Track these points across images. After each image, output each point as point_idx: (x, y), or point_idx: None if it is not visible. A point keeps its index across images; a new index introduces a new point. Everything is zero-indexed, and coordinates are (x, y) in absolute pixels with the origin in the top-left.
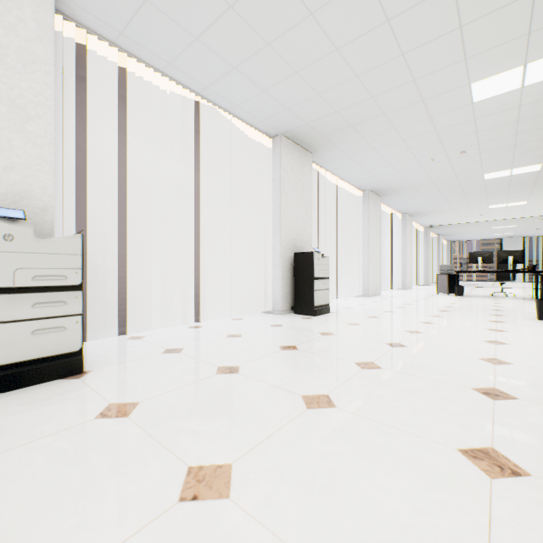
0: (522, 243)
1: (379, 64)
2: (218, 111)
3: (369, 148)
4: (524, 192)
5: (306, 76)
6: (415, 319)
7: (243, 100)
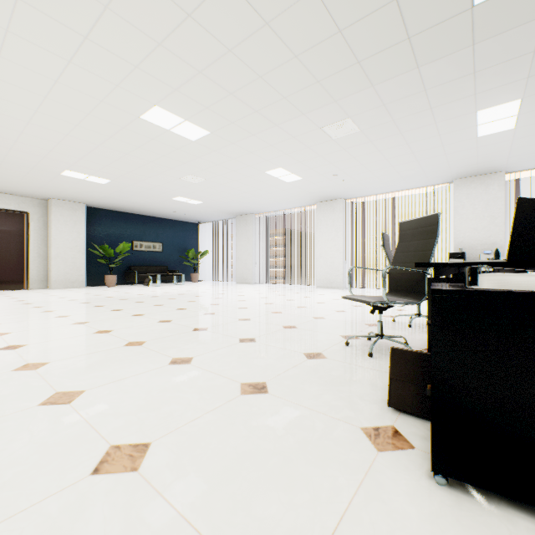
0: None
1: None
2: None
3: None
4: None
5: None
6: None
7: None
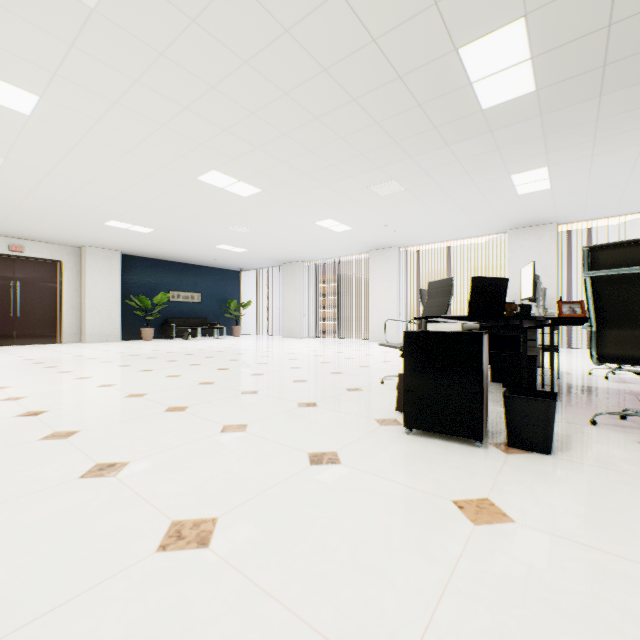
0: None
1: None
2: None
3: None
4: None
5: None
6: None
7: None
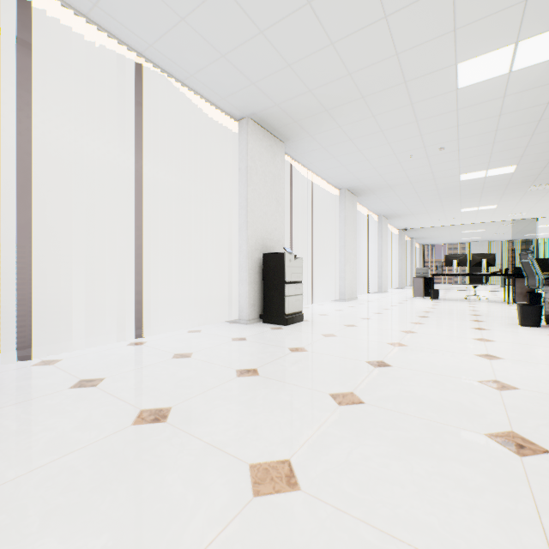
0: (488, 248)
1: (359, 28)
2: (169, 81)
3: (346, 139)
4: (496, 195)
5: (273, 39)
6: (396, 327)
7: (198, 67)
